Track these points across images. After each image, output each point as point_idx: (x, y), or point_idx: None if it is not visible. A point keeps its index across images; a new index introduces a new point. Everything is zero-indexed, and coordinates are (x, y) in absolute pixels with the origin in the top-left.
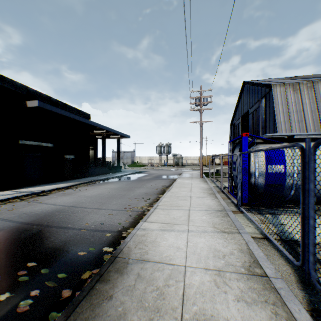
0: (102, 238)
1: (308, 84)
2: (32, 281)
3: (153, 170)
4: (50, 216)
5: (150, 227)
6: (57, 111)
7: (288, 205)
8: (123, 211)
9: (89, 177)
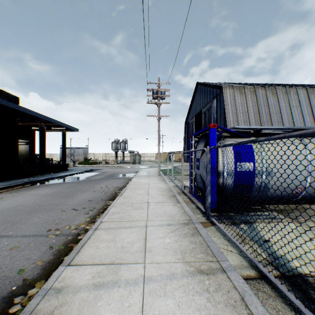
0: None
1: (251, 89)
2: None
3: (108, 168)
4: None
5: (73, 282)
6: None
7: (255, 207)
8: (42, 237)
9: (17, 179)
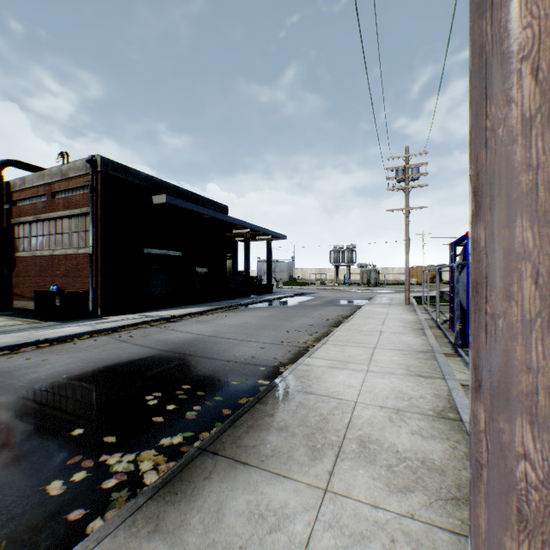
0: (255, 372)
1: None
2: (191, 400)
3: (325, 291)
4: (189, 346)
5: (315, 364)
6: (187, 206)
7: None
8: (278, 345)
9: (226, 300)
